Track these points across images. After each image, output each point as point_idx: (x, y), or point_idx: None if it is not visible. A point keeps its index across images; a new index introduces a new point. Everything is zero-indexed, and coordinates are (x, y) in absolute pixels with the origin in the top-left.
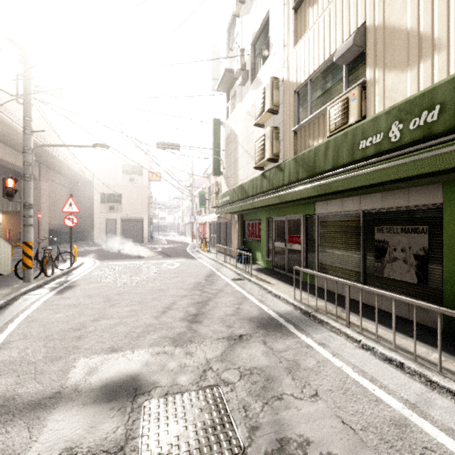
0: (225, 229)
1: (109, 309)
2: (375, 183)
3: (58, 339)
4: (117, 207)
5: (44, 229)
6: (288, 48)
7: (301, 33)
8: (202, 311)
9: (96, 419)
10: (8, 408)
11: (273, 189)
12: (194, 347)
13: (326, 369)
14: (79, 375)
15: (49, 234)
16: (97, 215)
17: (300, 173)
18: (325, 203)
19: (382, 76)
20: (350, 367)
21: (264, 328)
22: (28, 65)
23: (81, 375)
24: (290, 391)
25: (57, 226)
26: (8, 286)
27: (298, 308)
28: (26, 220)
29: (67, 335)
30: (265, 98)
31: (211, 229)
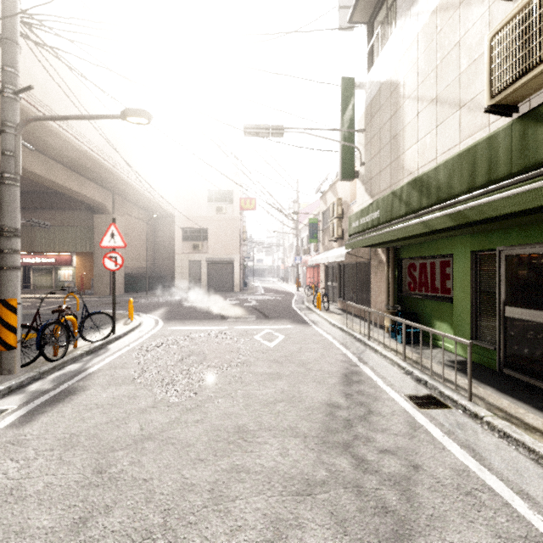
0: (356, 274)
1: None
2: None
3: None
4: (202, 245)
5: (118, 273)
6: None
7: None
8: None
9: None
10: None
11: None
12: None
13: None
14: None
15: (125, 279)
16: (178, 256)
17: None
18: None
19: None
20: None
21: None
22: None
23: None
24: None
25: (135, 270)
26: None
27: None
28: (5, 259)
29: None
30: None
31: (328, 275)
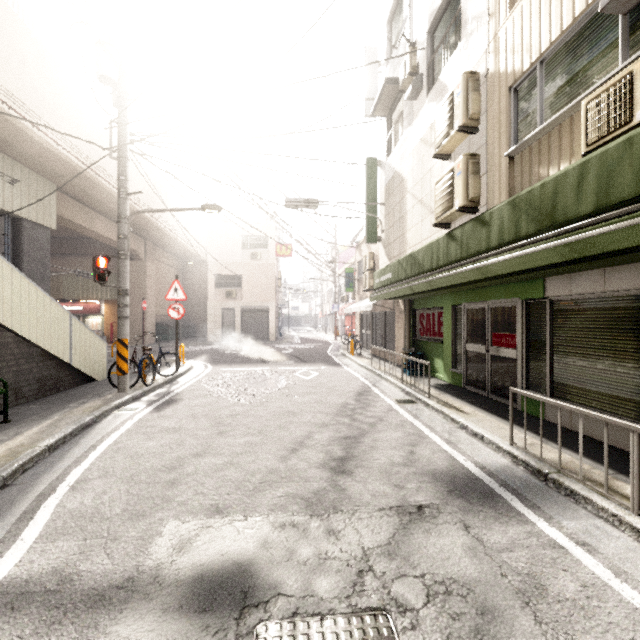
0: (384, 322)
1: (217, 439)
2: None
3: (146, 482)
4: (236, 293)
5: (150, 322)
6: (498, 18)
7: None
8: (352, 452)
9: None
10: (60, 597)
11: (468, 257)
12: (341, 520)
13: (607, 606)
14: (164, 550)
15: (155, 328)
16: (211, 304)
17: (522, 225)
18: (568, 278)
19: None
20: None
21: (462, 496)
22: (123, 107)
23: (167, 550)
24: None
25: (165, 318)
26: (100, 396)
27: (522, 462)
28: (121, 311)
29: (158, 476)
30: (454, 109)
31: (362, 323)
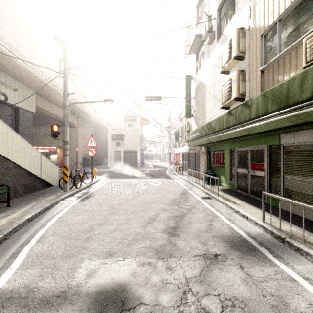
0: (194, 157)
1: (110, 216)
2: None
3: (74, 238)
4: (121, 143)
5: (80, 157)
6: None
7: None
8: (179, 224)
9: None
10: (27, 301)
11: (239, 124)
12: (174, 261)
13: None
14: (82, 275)
15: (82, 160)
16: (109, 149)
17: (269, 106)
18: (293, 134)
19: None
20: None
21: (238, 250)
22: (66, 51)
23: (83, 276)
24: None
25: (87, 155)
26: (55, 193)
27: (269, 231)
28: (65, 152)
29: (81, 235)
30: (231, 48)
31: (183, 158)
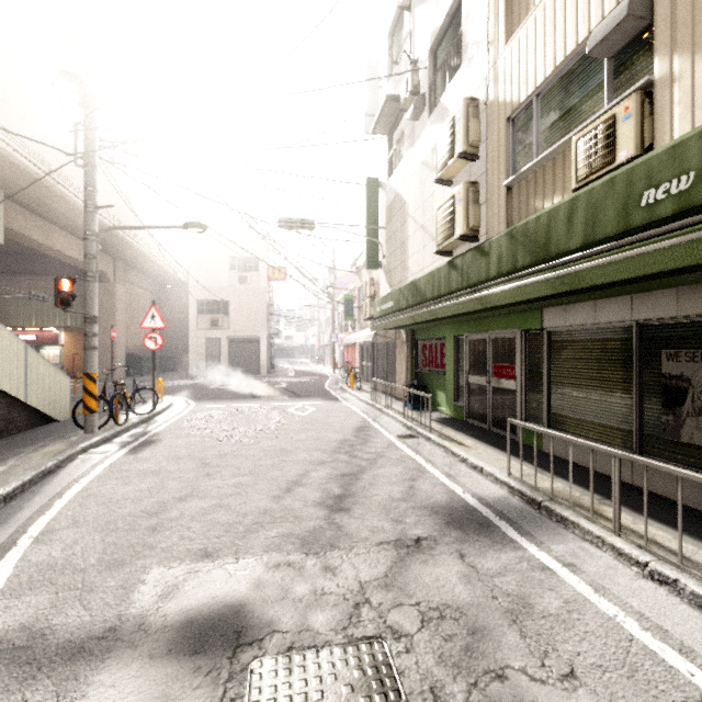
0: (386, 353)
1: (203, 481)
2: (678, 267)
3: (123, 530)
4: (222, 320)
5: (120, 353)
6: (497, 46)
7: (520, 17)
8: (350, 490)
9: (168, 688)
10: (32, 652)
11: (469, 287)
12: (338, 557)
13: (585, 618)
14: (148, 597)
15: (127, 360)
16: (193, 333)
17: (519, 257)
18: (563, 310)
19: (690, 66)
20: (633, 617)
21: (459, 528)
22: (91, 108)
23: (152, 597)
24: (519, 661)
25: (138, 349)
26: (63, 438)
27: (518, 492)
28: (88, 341)
29: (138, 523)
30: (455, 135)
31: (363, 355)
